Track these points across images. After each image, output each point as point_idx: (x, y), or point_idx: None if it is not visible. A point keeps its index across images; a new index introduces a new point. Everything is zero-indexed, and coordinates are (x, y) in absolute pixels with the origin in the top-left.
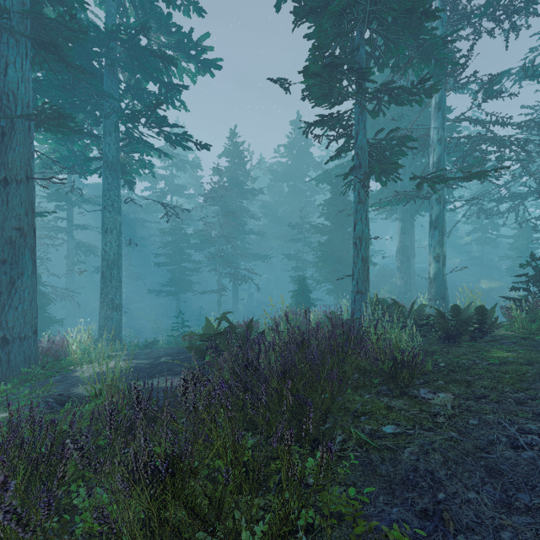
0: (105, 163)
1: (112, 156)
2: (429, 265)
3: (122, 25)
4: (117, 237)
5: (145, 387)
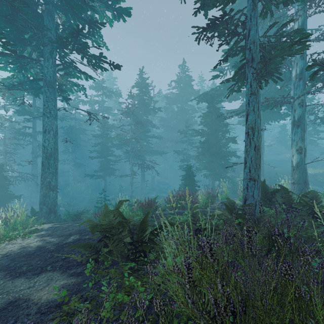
0: (44, 81)
1: (50, 76)
2: (292, 156)
3: None
4: (54, 136)
5: (16, 298)
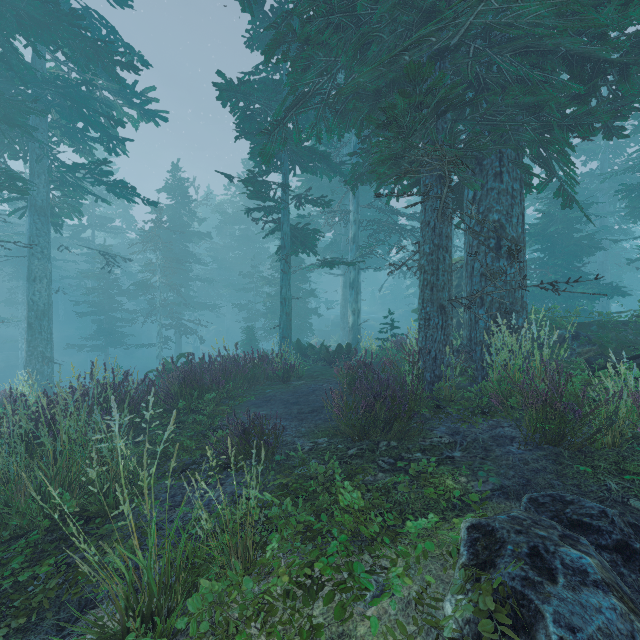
0: (34, 207)
1: (42, 200)
2: (349, 317)
3: (63, 76)
4: (48, 286)
5: None
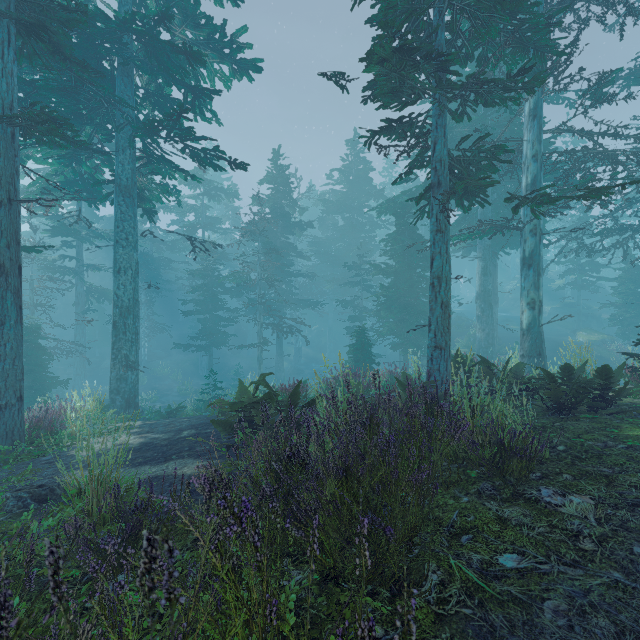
0: (118, 186)
1: (126, 178)
2: (522, 313)
3: (137, 14)
4: (133, 279)
5: (156, 475)
